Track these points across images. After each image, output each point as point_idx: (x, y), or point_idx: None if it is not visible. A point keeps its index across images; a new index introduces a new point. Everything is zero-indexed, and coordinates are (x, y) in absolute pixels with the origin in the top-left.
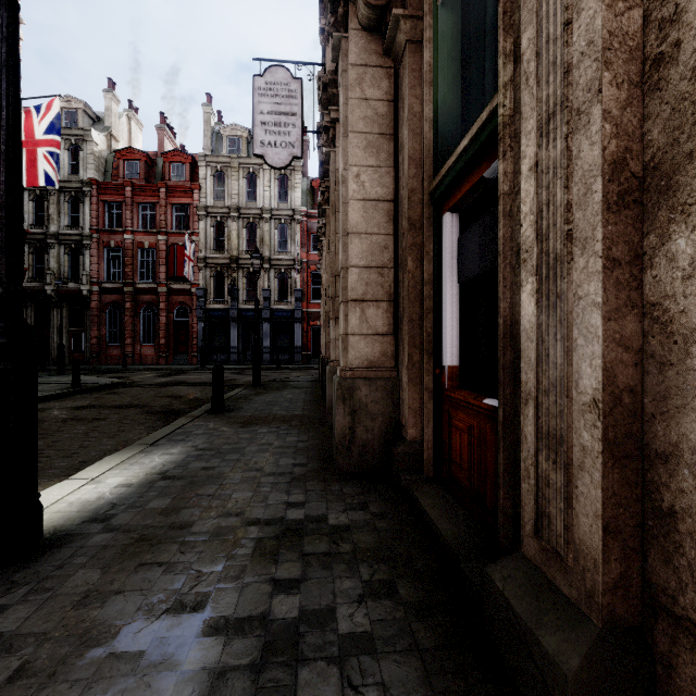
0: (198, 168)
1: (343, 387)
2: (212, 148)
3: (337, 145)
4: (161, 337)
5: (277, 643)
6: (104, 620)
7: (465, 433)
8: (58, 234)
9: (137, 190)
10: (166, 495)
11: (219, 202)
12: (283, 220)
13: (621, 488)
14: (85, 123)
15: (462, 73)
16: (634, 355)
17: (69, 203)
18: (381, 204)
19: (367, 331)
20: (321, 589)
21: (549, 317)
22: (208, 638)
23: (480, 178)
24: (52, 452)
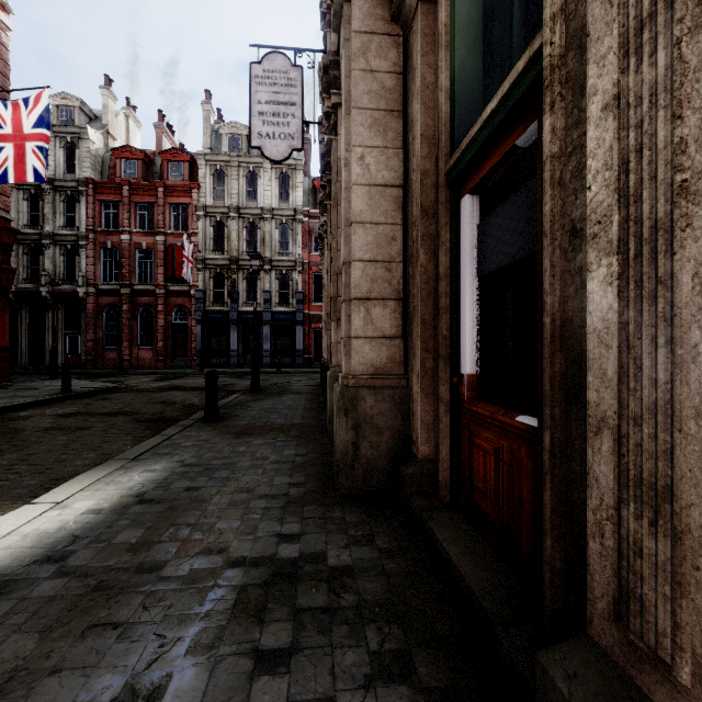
0: (197, 166)
1: (345, 397)
2: (212, 146)
3: (339, 132)
4: (159, 340)
5: None
6: None
7: (491, 455)
8: (53, 234)
9: (134, 190)
10: (140, 524)
11: (218, 202)
12: (284, 220)
13: None
14: (81, 121)
15: (482, 37)
16: None
17: (64, 203)
18: (388, 190)
19: (372, 333)
20: (316, 667)
21: (642, 312)
22: None
23: (511, 148)
24: (24, 468)
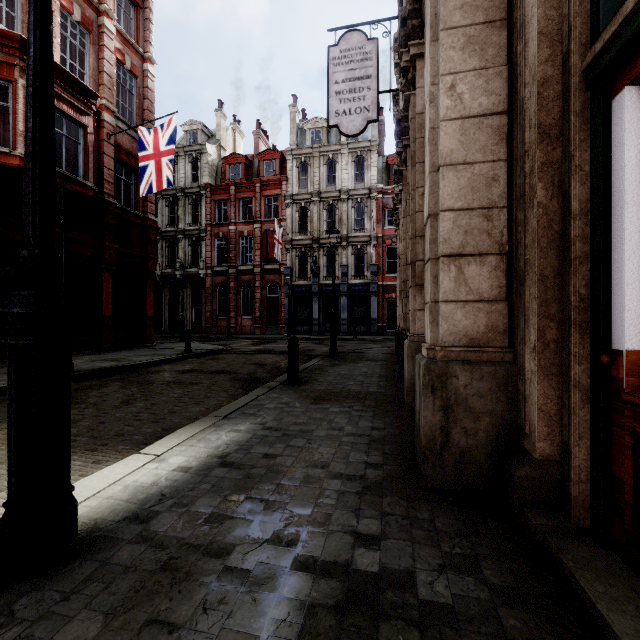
0: (286, 162)
1: (431, 372)
2: (297, 143)
3: (418, 85)
4: (256, 311)
5: None
6: None
7: None
8: (184, 230)
9: (239, 188)
10: (217, 491)
11: (302, 190)
12: (359, 199)
13: None
14: (202, 140)
15: None
16: None
17: (191, 205)
18: (486, 120)
19: (465, 296)
20: None
21: None
22: None
23: None
24: (146, 416)
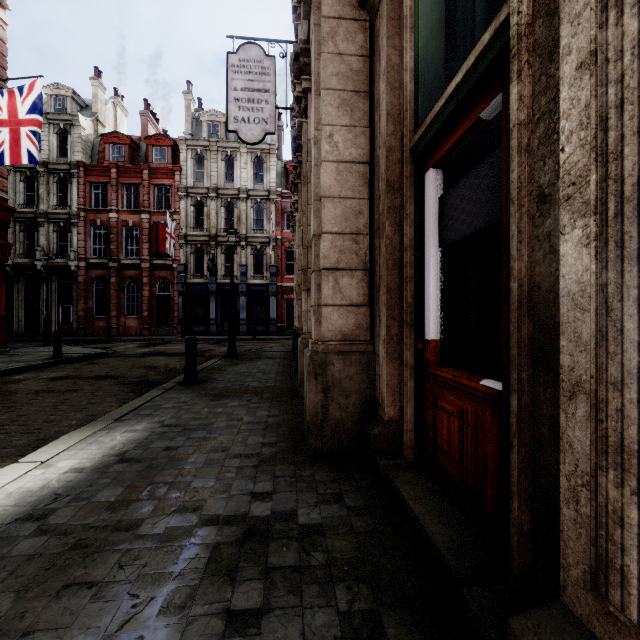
0: (179, 151)
1: (314, 362)
2: (192, 132)
3: (309, 115)
4: (144, 310)
5: None
6: None
7: (455, 417)
8: (47, 213)
9: (122, 172)
10: (119, 483)
11: (198, 183)
12: (259, 200)
13: None
14: (73, 109)
15: (445, 20)
16: None
17: (57, 184)
18: (355, 167)
19: (340, 301)
20: (286, 628)
21: (623, 272)
22: None
23: (475, 121)
24: (14, 428)
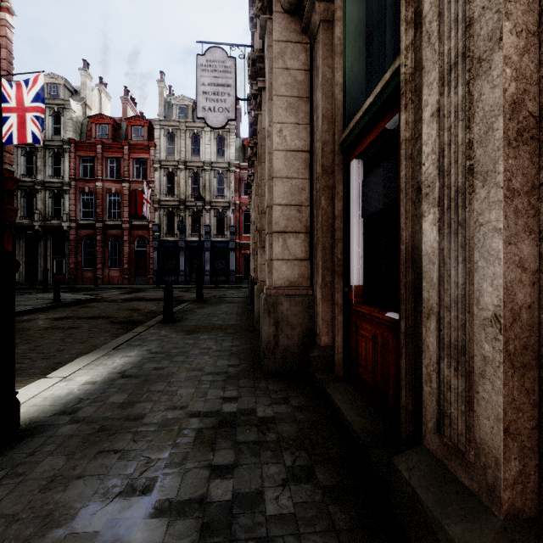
0: (154, 130)
1: (268, 303)
2: (165, 114)
3: (263, 108)
4: (125, 263)
5: (213, 524)
6: (66, 502)
7: (370, 341)
8: (44, 182)
9: (106, 148)
10: (124, 391)
11: (170, 157)
12: (220, 171)
13: (520, 395)
14: (65, 95)
15: (366, 46)
16: (532, 275)
17: (52, 158)
18: (299, 154)
19: (288, 257)
20: (251, 474)
21: (451, 242)
22: (154, 520)
23: (382, 130)
24: (34, 355)
